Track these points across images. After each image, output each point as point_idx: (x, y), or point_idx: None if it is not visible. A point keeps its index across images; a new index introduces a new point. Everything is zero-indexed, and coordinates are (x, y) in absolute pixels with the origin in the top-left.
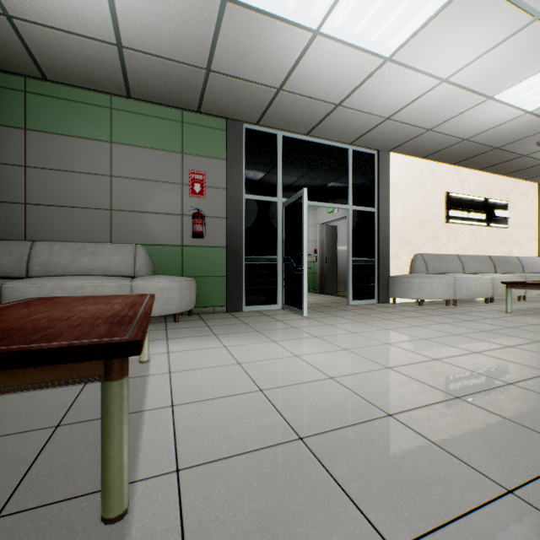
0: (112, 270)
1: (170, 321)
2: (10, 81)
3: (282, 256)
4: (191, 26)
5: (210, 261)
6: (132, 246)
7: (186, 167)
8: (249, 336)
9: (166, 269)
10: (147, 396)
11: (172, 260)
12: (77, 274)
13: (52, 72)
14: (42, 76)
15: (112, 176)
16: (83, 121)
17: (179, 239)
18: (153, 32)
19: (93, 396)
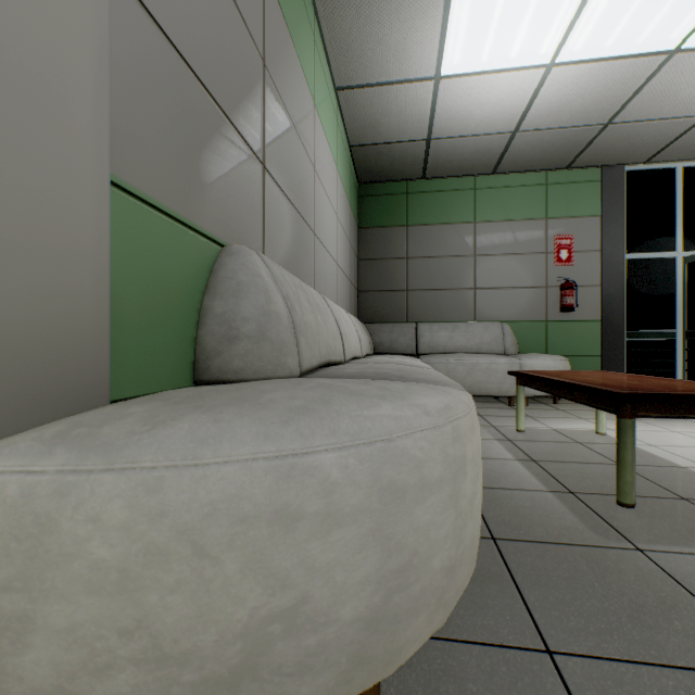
0: (483, 348)
1: (546, 403)
2: (396, 187)
3: (681, 329)
4: (611, 90)
5: (579, 337)
6: (497, 324)
7: (549, 233)
8: (689, 425)
9: (528, 347)
10: (665, 459)
11: (534, 337)
12: (453, 352)
13: (433, 171)
14: (421, 176)
15: (475, 256)
16: (450, 207)
17: (542, 314)
18: (559, 110)
19: (606, 451)
